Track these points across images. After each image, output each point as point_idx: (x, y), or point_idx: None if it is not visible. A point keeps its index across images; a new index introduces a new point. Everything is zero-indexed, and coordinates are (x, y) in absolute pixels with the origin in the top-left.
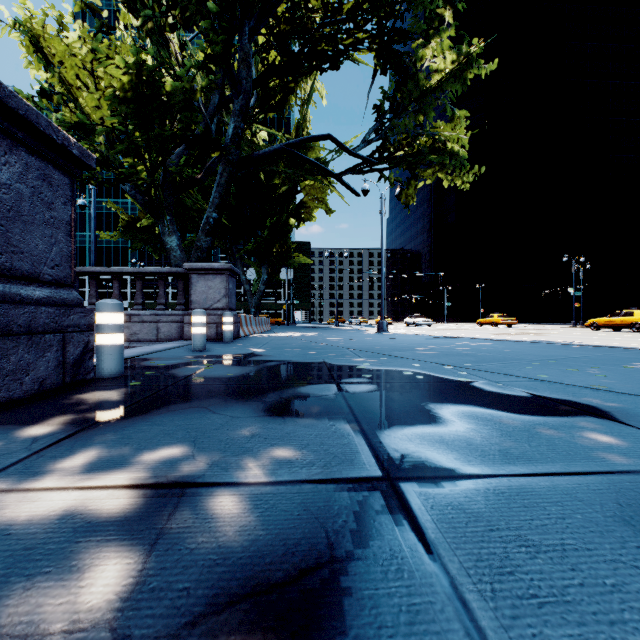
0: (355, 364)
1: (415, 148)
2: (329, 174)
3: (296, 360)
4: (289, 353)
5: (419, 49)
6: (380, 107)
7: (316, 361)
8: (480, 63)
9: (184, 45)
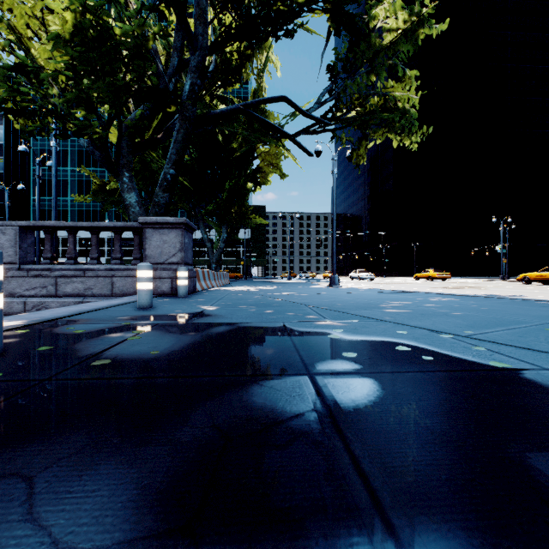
0: (324, 330)
1: (366, 110)
2: (284, 135)
3: (250, 323)
4: (243, 312)
5: (372, 9)
6: (333, 68)
7: (274, 325)
8: (432, 23)
9: (142, 5)
